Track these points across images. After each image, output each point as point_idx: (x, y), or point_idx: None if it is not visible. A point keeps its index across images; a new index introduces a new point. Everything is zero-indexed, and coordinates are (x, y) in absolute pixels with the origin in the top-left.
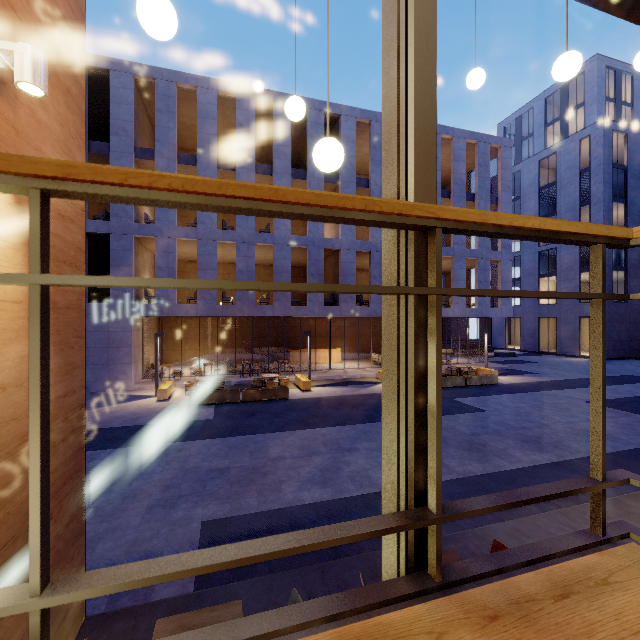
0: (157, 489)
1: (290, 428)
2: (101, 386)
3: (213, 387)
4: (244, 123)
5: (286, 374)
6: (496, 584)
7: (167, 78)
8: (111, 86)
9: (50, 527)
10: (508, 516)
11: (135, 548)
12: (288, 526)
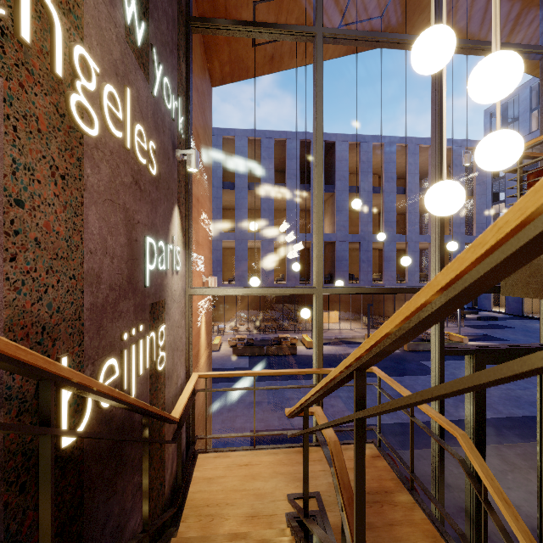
0: (225, 410)
1: (297, 378)
2: None
3: (246, 343)
4: (266, 157)
5: (295, 333)
6: None
7: (216, 134)
8: None
9: (208, 424)
10: (425, 448)
11: (221, 439)
12: (295, 438)
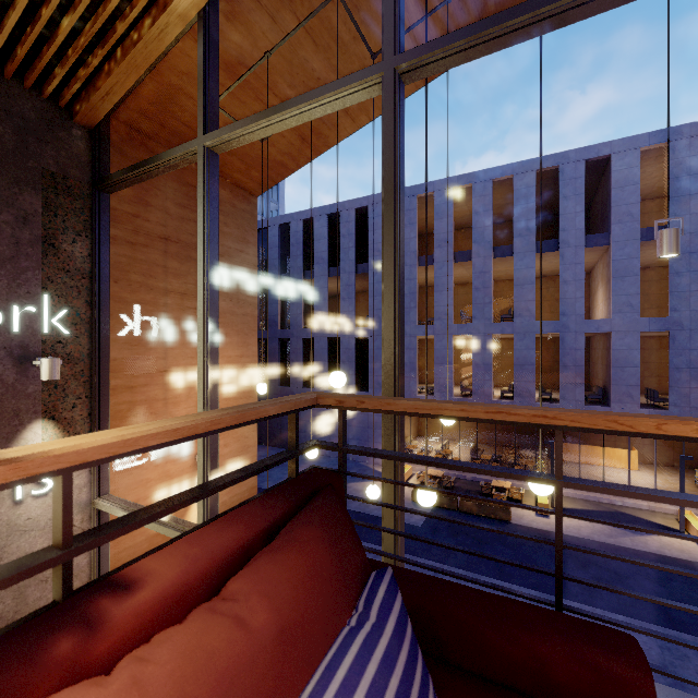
0: None
1: (479, 569)
2: (363, 457)
3: (441, 483)
4: (479, 210)
5: None
6: None
7: (409, 195)
8: (369, 218)
9: None
10: None
11: None
12: None
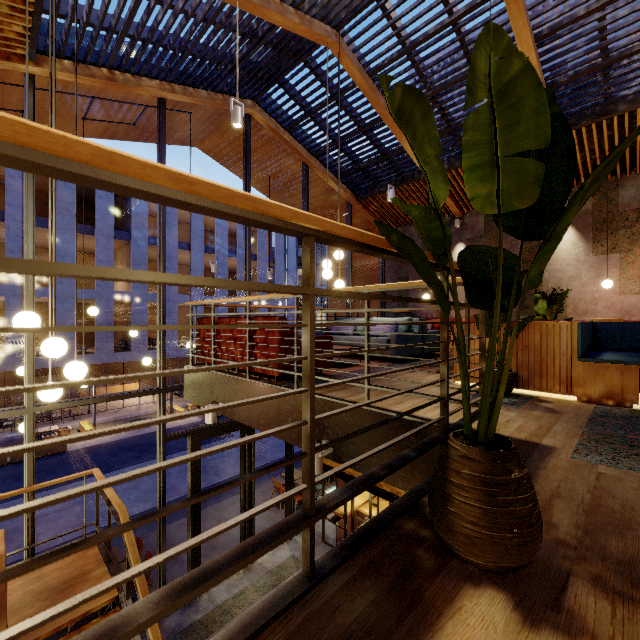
0: None
1: (60, 484)
2: None
3: None
4: (16, 175)
5: (71, 420)
6: None
7: None
8: None
9: None
10: None
11: None
12: None
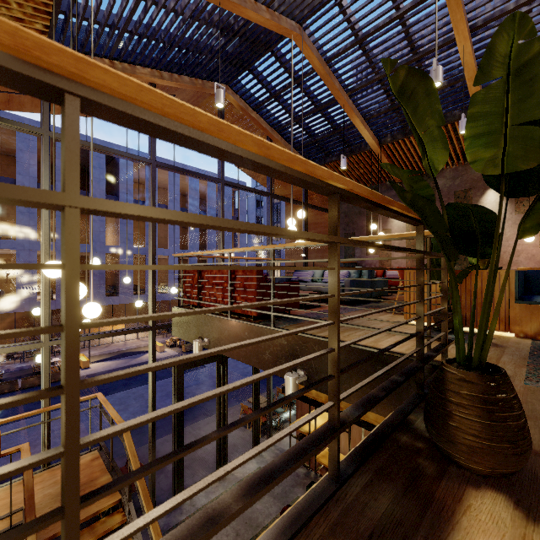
0: None
1: None
2: None
3: None
4: (25, 149)
5: None
6: (59, 465)
7: None
8: None
9: None
10: None
11: None
12: None
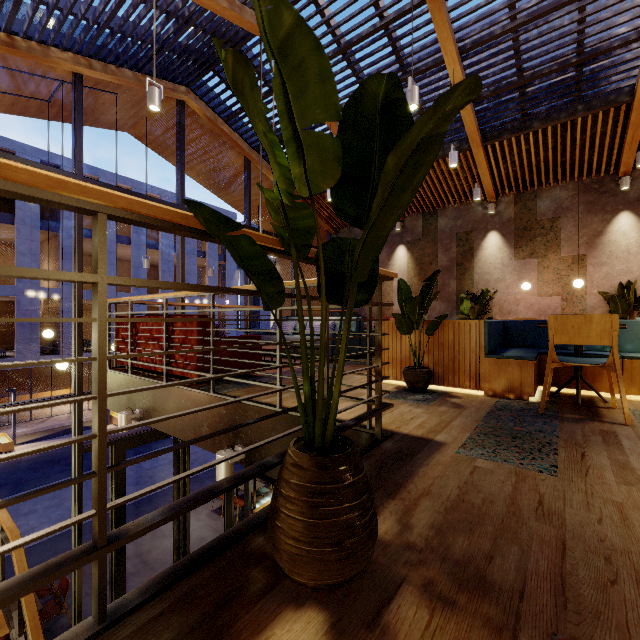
0: None
1: None
2: None
3: None
4: None
5: None
6: None
7: None
8: None
9: None
10: None
11: None
12: None
